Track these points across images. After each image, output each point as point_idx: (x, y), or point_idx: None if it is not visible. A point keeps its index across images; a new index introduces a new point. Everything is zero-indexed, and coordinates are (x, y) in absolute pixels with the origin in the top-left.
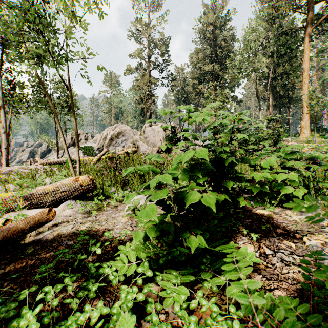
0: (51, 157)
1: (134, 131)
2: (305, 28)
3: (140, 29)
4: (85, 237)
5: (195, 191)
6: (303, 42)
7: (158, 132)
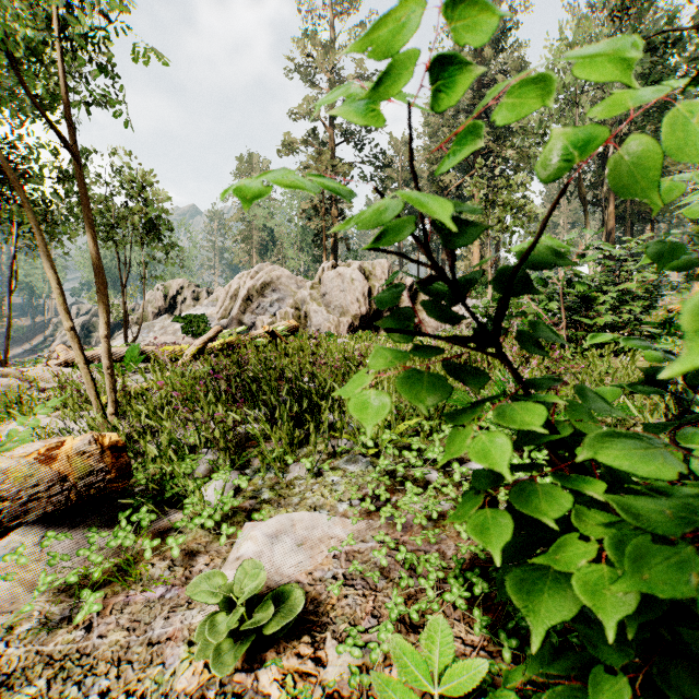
0: (121, 338)
1: (299, 281)
2: None
3: (312, 55)
4: None
5: None
6: (692, 68)
7: (352, 283)
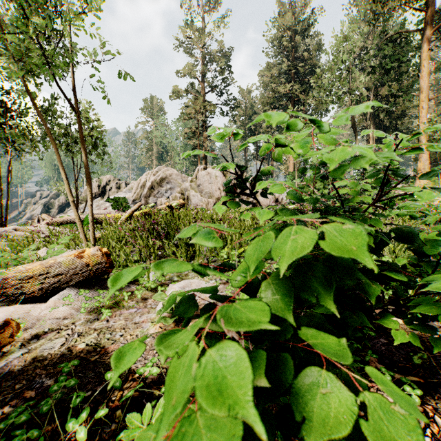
0: (71, 212)
1: (183, 177)
2: (423, 30)
3: (191, 37)
4: (68, 382)
5: (328, 372)
6: (418, 52)
7: (216, 178)
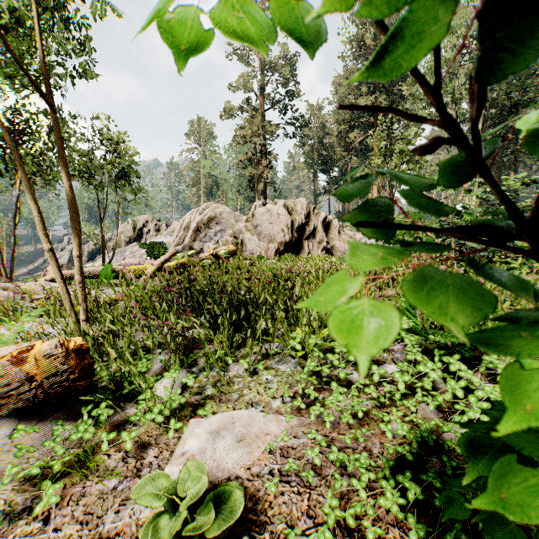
0: (101, 260)
1: (236, 216)
2: None
3: None
4: None
5: None
6: None
7: (278, 217)
